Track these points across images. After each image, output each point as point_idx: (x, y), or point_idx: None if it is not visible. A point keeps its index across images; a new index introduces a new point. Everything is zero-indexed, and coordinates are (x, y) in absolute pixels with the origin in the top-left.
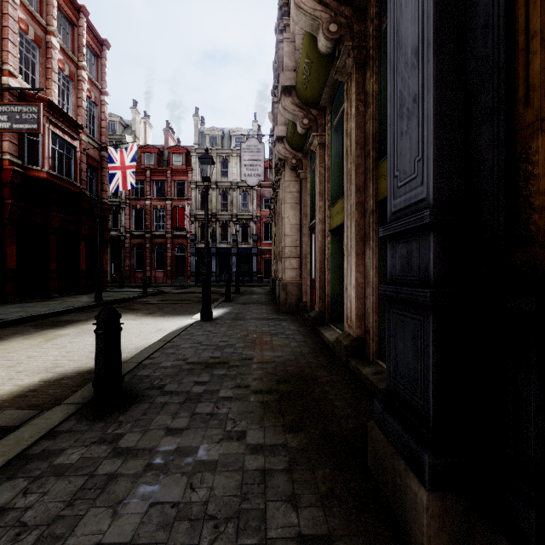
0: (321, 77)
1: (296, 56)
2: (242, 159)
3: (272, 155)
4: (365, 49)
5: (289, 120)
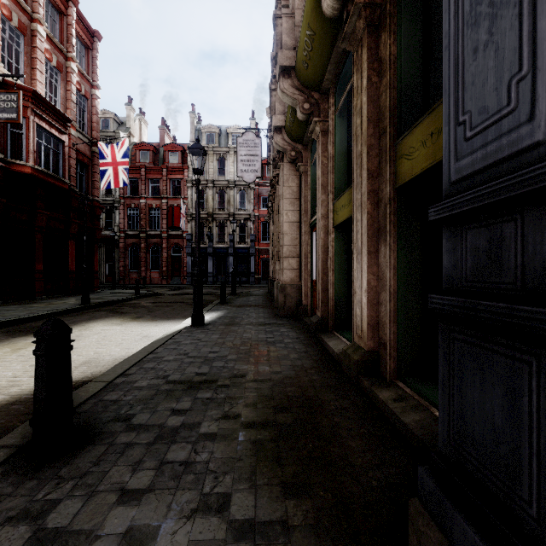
0: (324, 52)
1: (296, 33)
2: (238, 154)
3: (270, 151)
4: (380, 8)
5: (288, 107)
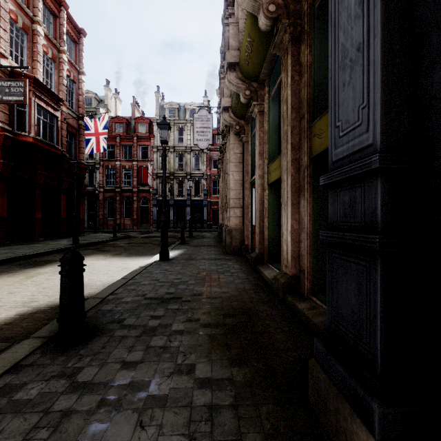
0: (261, 53)
1: (240, 37)
2: (194, 127)
3: (220, 124)
4: (300, 26)
5: (234, 92)
